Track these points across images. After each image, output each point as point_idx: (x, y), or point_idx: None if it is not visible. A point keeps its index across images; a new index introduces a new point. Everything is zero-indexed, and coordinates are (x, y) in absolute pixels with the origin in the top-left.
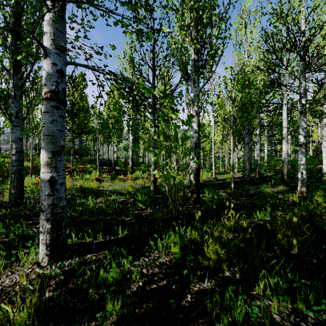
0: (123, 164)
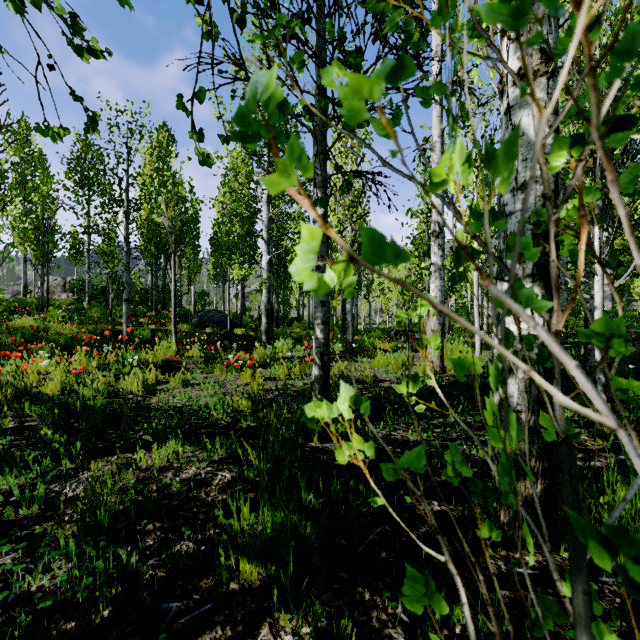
0: (254, 323)
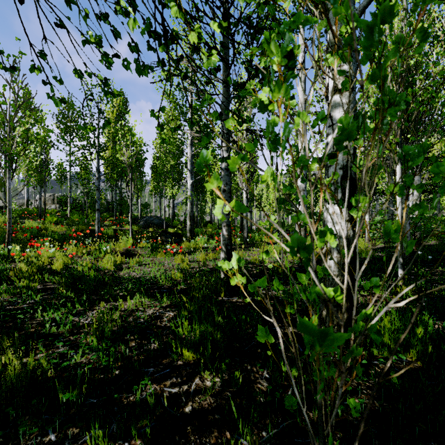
0: (181, 225)
